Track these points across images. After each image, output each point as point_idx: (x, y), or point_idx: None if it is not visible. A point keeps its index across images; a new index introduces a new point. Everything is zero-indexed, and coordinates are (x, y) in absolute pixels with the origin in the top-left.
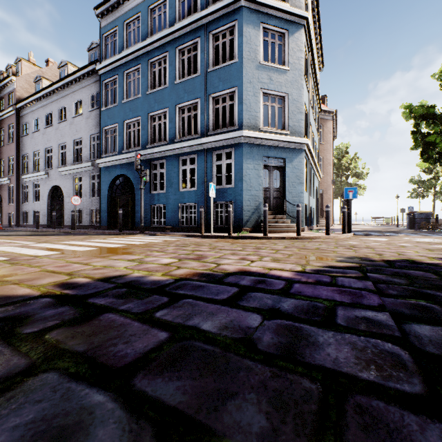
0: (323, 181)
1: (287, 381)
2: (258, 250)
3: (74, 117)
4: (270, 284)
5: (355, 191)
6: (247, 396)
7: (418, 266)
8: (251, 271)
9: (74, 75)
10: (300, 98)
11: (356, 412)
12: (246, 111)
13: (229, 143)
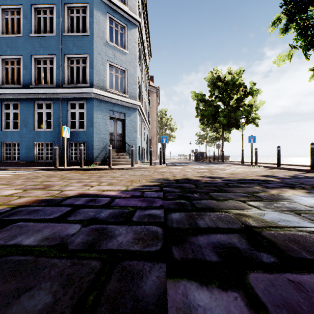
0: (151, 131)
1: (81, 265)
2: (101, 178)
3: None
4: (98, 201)
5: (167, 139)
6: (43, 285)
7: (190, 181)
8: (88, 193)
9: None
10: (135, 74)
11: (119, 271)
12: (96, 74)
13: (82, 96)
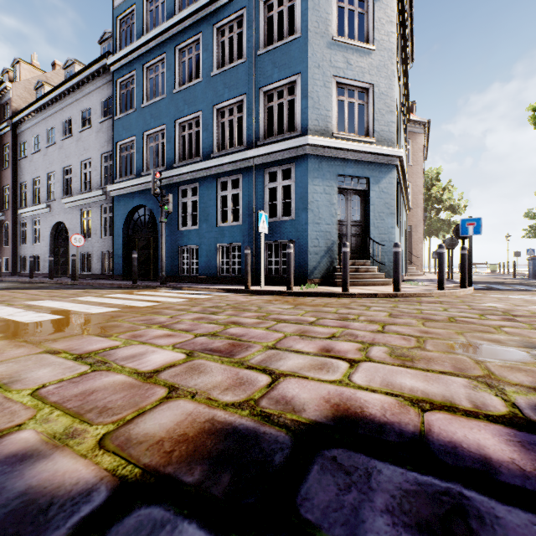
0: (412, 216)
1: None
2: (346, 323)
3: (82, 131)
4: None
5: (478, 224)
6: None
7: None
8: (368, 415)
9: (81, 75)
10: (390, 91)
11: None
12: (313, 108)
13: (288, 155)
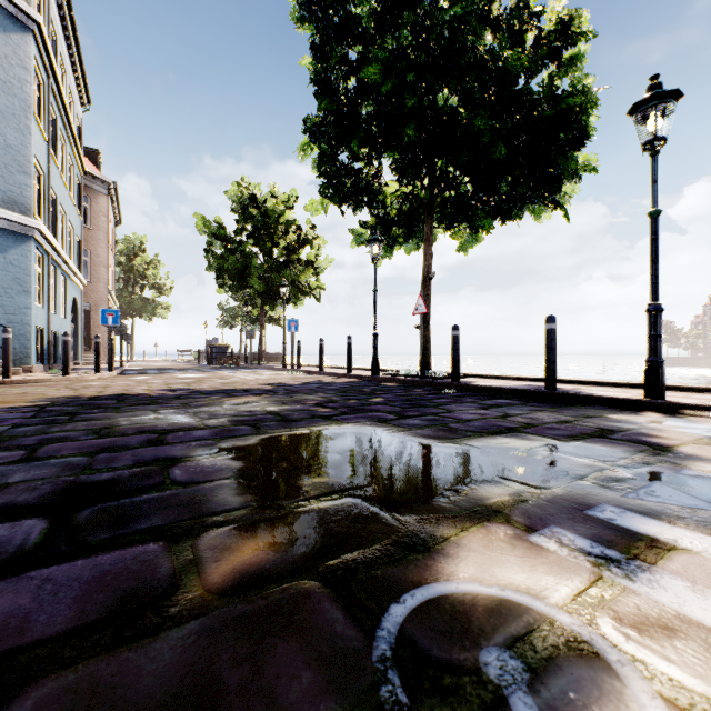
0: (92, 291)
1: None
2: None
3: None
4: None
5: (117, 315)
6: None
7: (120, 397)
8: None
9: None
10: (24, 148)
11: None
12: None
13: None
